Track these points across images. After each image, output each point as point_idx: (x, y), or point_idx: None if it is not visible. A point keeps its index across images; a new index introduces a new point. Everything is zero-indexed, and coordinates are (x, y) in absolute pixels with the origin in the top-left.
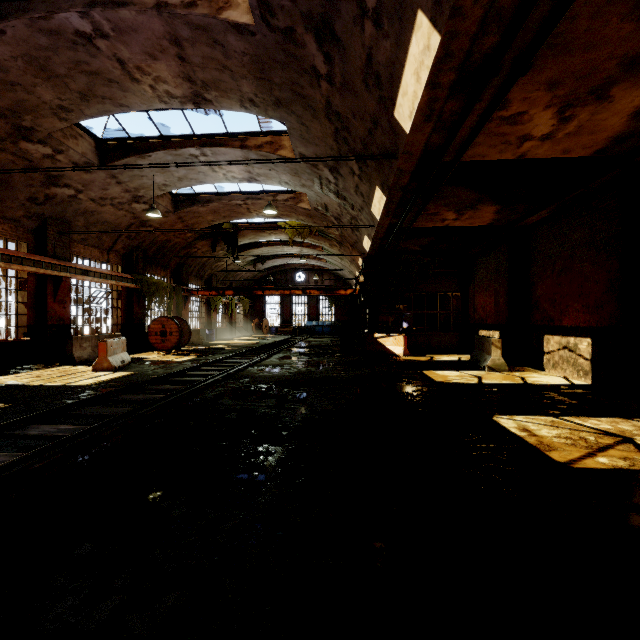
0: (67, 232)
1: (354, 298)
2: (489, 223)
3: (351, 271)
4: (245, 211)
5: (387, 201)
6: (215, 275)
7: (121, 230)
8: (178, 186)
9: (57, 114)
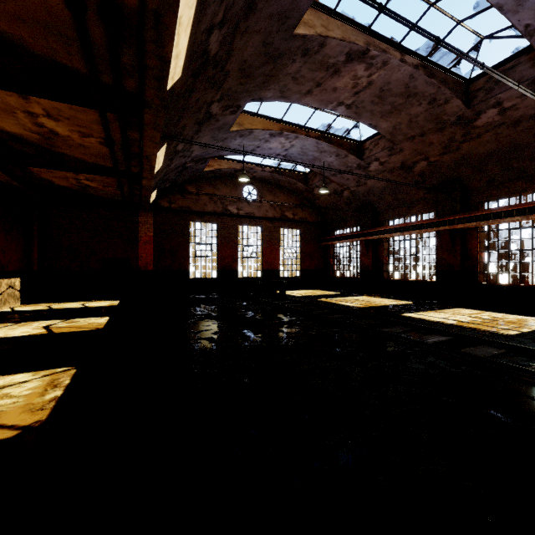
0: None
1: None
2: None
3: None
4: None
5: None
6: None
7: None
8: None
9: None
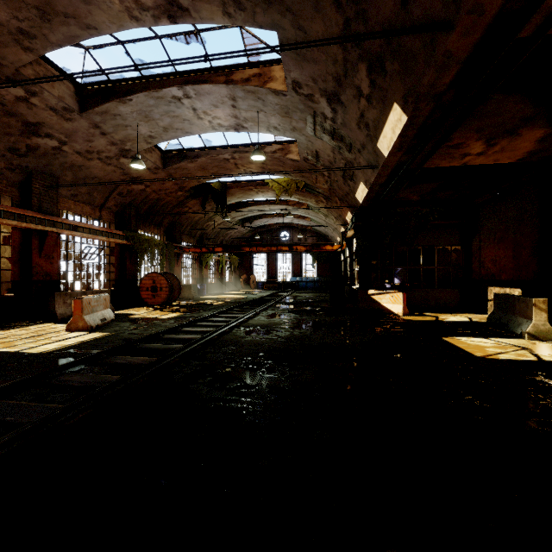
0: (54, 187)
1: (336, 255)
2: (520, 159)
3: (335, 228)
4: (233, 167)
5: (407, 123)
6: (206, 234)
7: (104, 182)
8: (164, 138)
9: (19, 42)
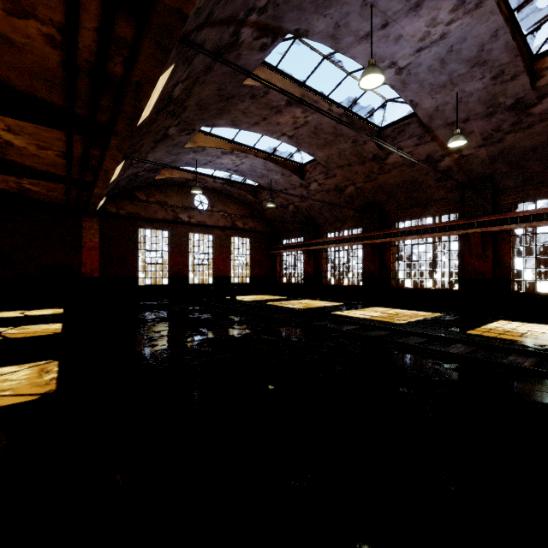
0: None
1: None
2: None
3: None
4: None
5: None
6: None
7: None
8: None
9: None
